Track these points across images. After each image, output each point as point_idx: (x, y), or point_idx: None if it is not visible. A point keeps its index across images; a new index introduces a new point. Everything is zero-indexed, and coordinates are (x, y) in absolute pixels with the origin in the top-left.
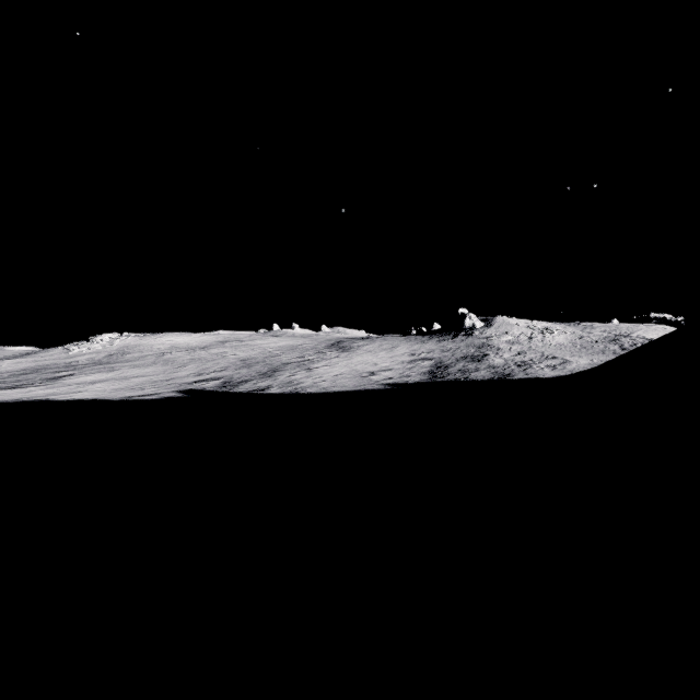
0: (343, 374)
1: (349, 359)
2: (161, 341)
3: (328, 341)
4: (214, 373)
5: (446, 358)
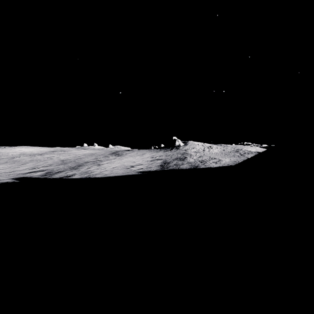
0: (117, 167)
1: (121, 159)
2: (14, 151)
3: (111, 151)
4: (43, 167)
5: (168, 159)
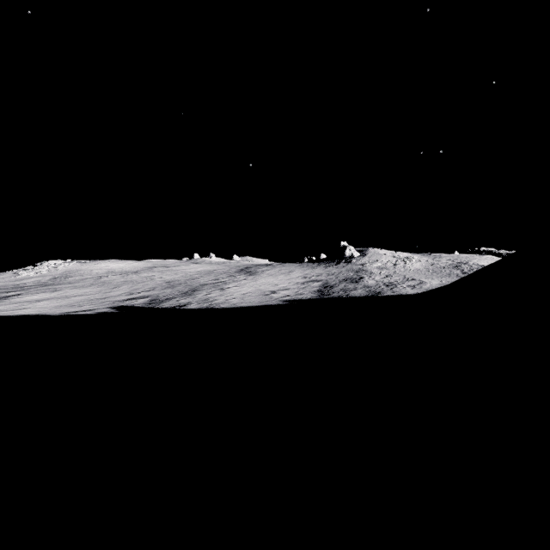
0: (250, 293)
1: (255, 281)
2: (99, 267)
3: (238, 267)
4: (143, 292)
5: (331, 280)
